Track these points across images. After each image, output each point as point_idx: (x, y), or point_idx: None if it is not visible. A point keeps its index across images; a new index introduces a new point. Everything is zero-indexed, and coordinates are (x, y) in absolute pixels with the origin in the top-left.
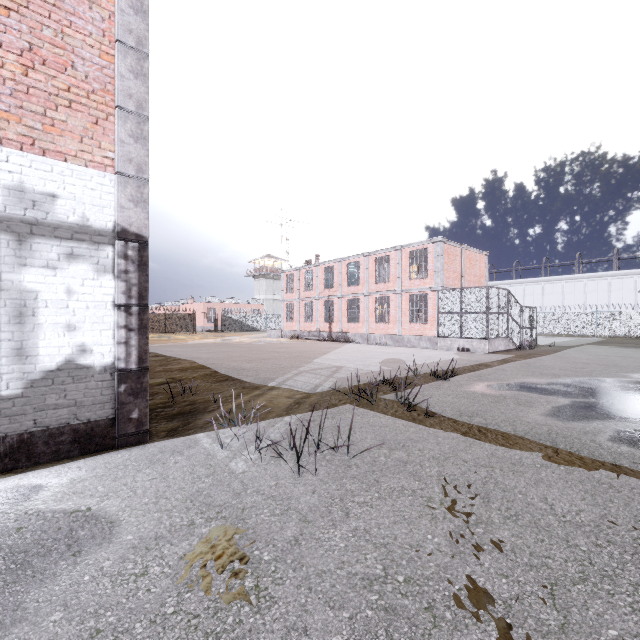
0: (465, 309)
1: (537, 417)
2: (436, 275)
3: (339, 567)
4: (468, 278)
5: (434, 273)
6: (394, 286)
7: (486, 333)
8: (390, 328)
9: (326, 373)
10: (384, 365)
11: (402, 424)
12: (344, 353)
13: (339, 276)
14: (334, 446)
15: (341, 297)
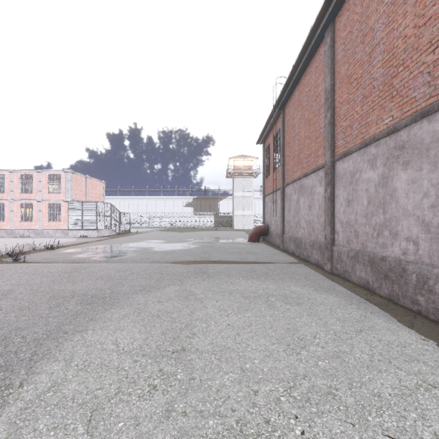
0: (85, 213)
1: (79, 256)
2: (67, 192)
3: None
4: (91, 195)
5: (66, 191)
6: (36, 196)
7: (96, 226)
8: (33, 225)
9: None
10: (17, 247)
11: (7, 265)
12: None
13: None
14: None
15: None
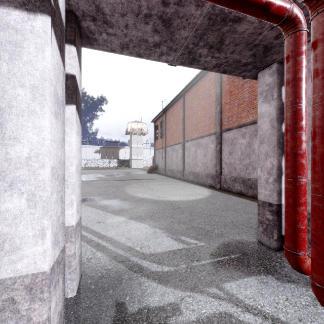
0: None
1: None
2: None
3: None
4: None
5: None
6: None
7: None
8: None
9: None
10: None
11: None
12: None
13: None
14: None
15: None
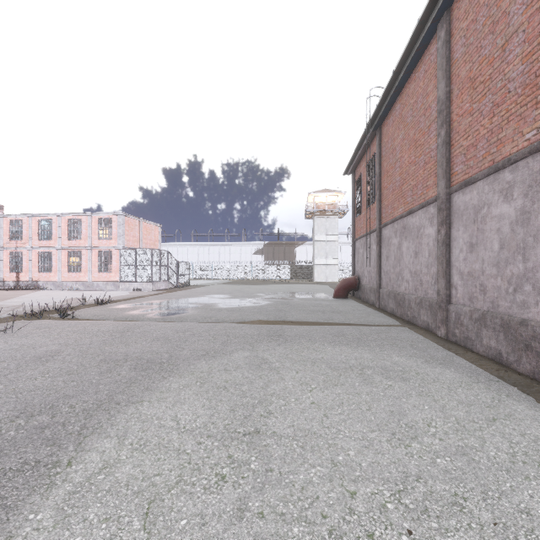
0: (138, 263)
1: (132, 313)
2: (119, 238)
3: (0, 349)
4: (145, 241)
5: (117, 237)
6: (85, 243)
7: (151, 278)
8: (82, 276)
9: (7, 309)
10: (65, 302)
11: (55, 322)
12: (31, 297)
13: (29, 230)
14: (4, 330)
15: (31, 249)
